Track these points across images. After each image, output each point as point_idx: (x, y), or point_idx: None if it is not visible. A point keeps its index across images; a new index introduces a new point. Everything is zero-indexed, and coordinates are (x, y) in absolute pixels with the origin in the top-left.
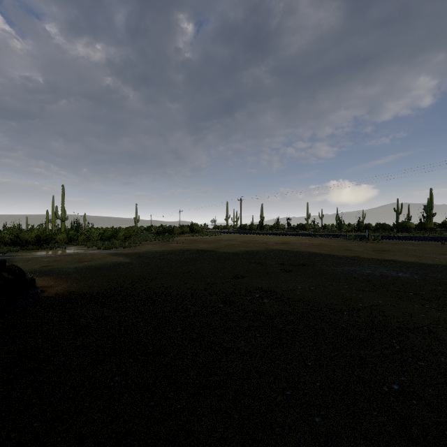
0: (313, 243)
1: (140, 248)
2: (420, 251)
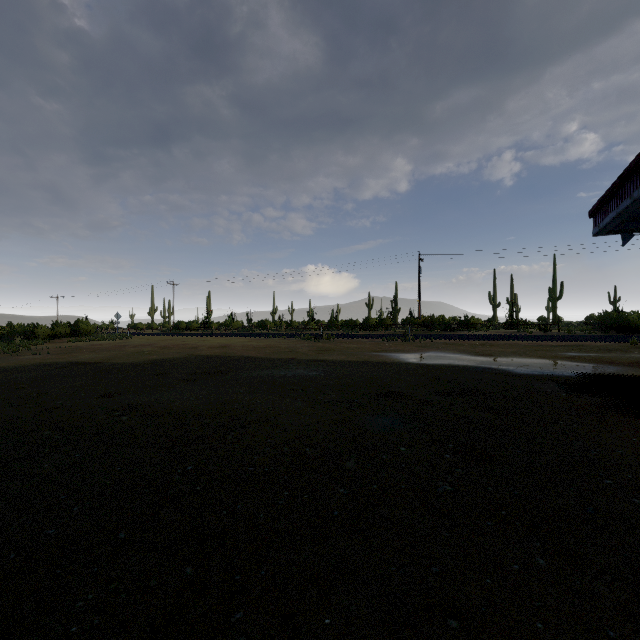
0: (260, 345)
1: None
2: (359, 349)
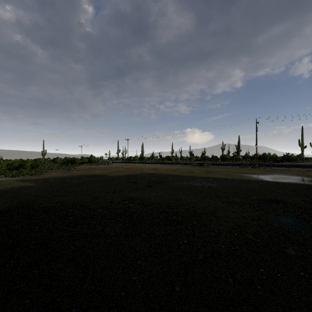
0: (172, 168)
1: (45, 175)
2: (228, 171)
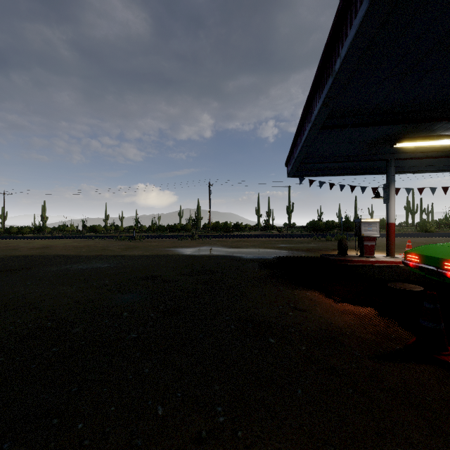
0: (80, 245)
1: None
2: (157, 246)
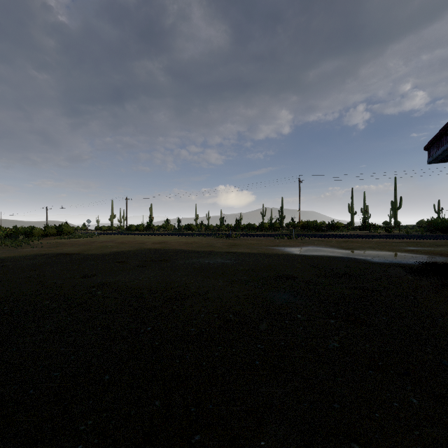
0: (188, 241)
1: None
2: (258, 244)
